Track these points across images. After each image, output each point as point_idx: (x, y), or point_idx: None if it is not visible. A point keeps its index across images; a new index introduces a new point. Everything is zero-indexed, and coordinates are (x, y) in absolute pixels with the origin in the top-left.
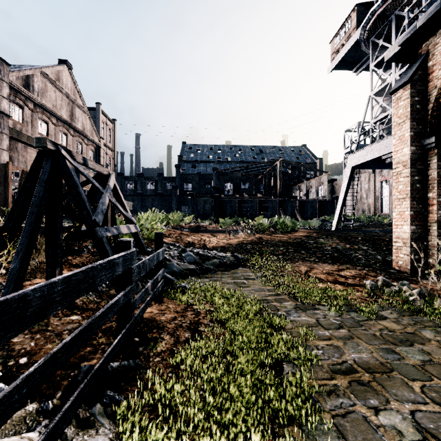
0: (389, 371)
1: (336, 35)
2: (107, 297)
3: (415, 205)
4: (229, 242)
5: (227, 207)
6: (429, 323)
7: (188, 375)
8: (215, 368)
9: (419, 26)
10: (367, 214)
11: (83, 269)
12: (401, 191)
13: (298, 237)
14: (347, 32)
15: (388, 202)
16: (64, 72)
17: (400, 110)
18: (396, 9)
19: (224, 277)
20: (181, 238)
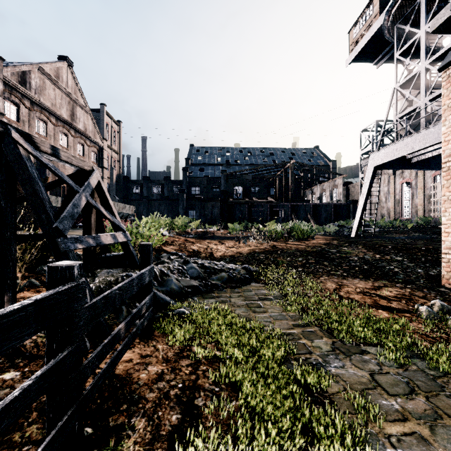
0: None
1: (355, 24)
2: None
3: None
4: (239, 250)
5: (236, 211)
6: None
7: None
8: None
9: None
10: (386, 219)
11: None
12: None
13: (316, 245)
14: (368, 19)
15: (411, 206)
16: (64, 69)
17: None
18: None
19: (233, 296)
20: (185, 246)
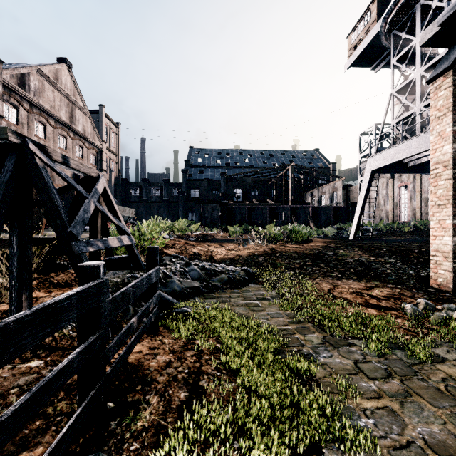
0: None
1: (354, 29)
2: None
3: None
4: (239, 253)
5: (236, 214)
6: None
7: None
8: None
9: None
10: (385, 222)
11: None
12: (441, 196)
13: (314, 247)
14: (366, 25)
15: (408, 209)
16: (63, 71)
17: (440, 101)
18: None
19: (233, 297)
20: (186, 249)
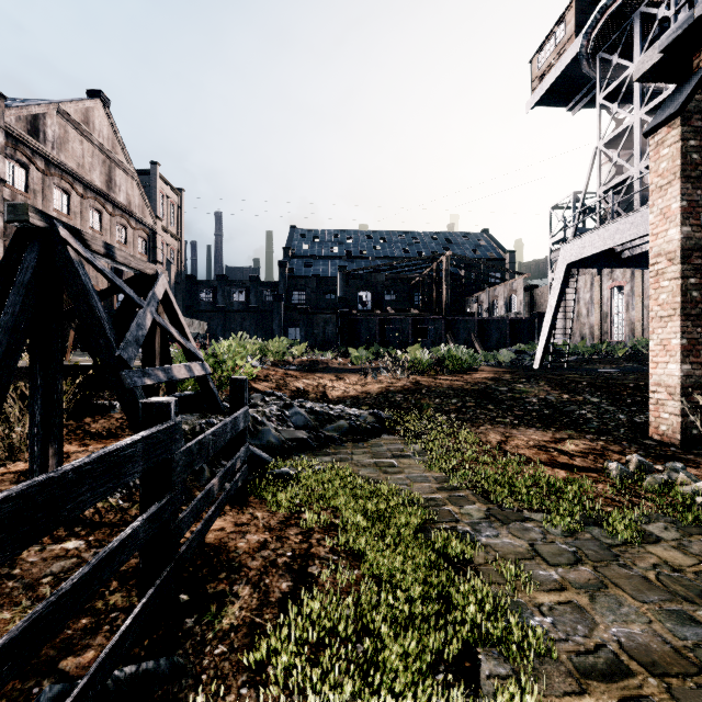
0: (697, 672)
1: (540, 49)
2: None
3: (689, 328)
4: (366, 389)
5: (361, 329)
6: None
7: (282, 693)
8: (339, 680)
9: (699, 14)
10: (589, 342)
11: (13, 491)
12: (664, 303)
13: (480, 380)
14: (559, 43)
15: (624, 322)
16: (96, 111)
17: (663, 163)
18: (641, 3)
19: (357, 453)
20: (285, 383)
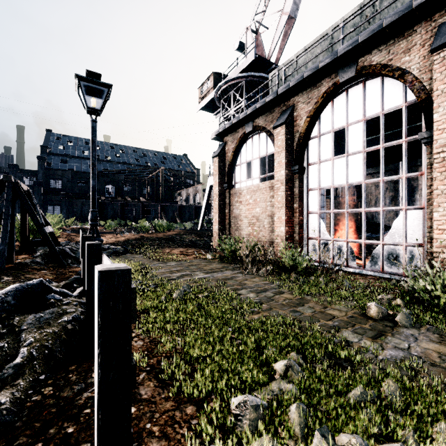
0: (183, 270)
1: (202, 85)
2: (51, 266)
3: (221, 216)
4: (118, 239)
5: (108, 209)
6: (207, 261)
7: None
8: None
9: (220, 131)
10: None
11: None
12: (216, 208)
13: (170, 235)
14: (208, 87)
15: None
16: None
17: (216, 168)
18: (233, 89)
19: (118, 258)
20: (72, 238)
